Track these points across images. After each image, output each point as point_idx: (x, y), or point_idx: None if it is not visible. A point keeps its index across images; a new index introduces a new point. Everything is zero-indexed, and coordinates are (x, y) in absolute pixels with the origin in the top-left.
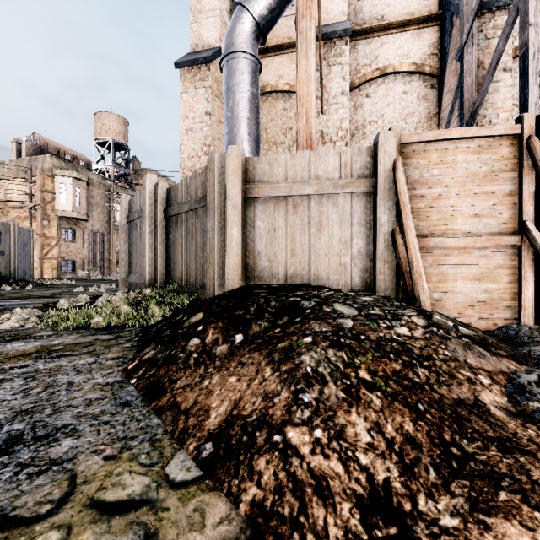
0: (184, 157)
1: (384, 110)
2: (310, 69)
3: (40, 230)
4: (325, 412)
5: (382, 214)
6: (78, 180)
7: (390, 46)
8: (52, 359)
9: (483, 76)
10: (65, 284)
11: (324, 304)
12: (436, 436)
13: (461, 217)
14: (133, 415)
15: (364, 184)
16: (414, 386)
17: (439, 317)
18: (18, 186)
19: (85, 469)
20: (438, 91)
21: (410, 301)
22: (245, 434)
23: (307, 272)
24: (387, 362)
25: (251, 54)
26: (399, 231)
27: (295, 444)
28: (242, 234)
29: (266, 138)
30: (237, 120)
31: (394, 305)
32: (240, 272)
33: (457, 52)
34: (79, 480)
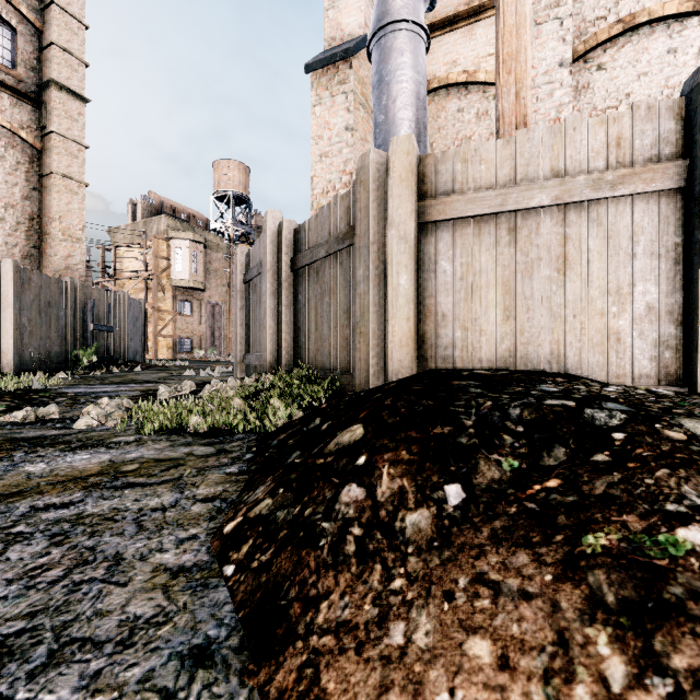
0: (317, 193)
1: (630, 86)
2: (524, 8)
3: (155, 303)
4: None
5: None
6: (195, 242)
7: None
8: (113, 491)
9: None
10: (177, 366)
11: (652, 418)
12: None
13: None
14: None
15: (662, 174)
16: None
17: None
18: (134, 254)
19: None
20: None
21: None
22: None
23: (536, 347)
24: None
25: (415, 22)
26: None
27: None
28: (415, 285)
29: None
30: (393, 124)
31: None
32: (411, 349)
33: None
34: None
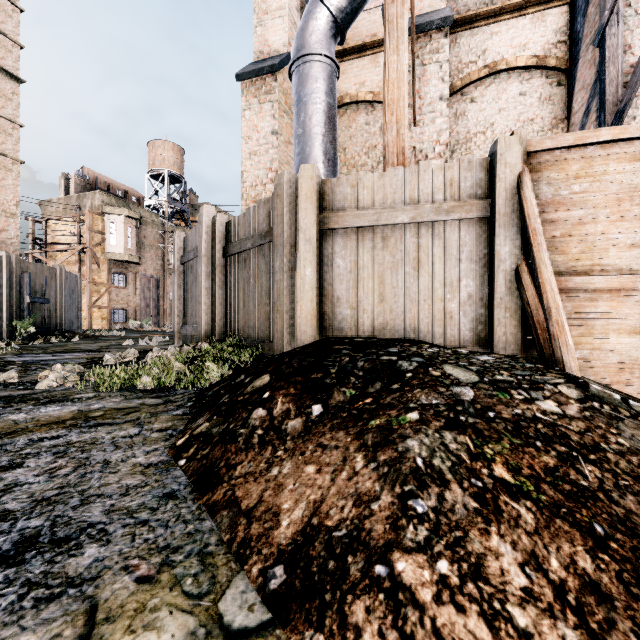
0: (246, 186)
1: (494, 117)
2: (402, 67)
3: (90, 276)
4: (450, 531)
5: (502, 246)
6: (130, 218)
7: (502, 36)
8: (89, 428)
9: (631, 64)
10: (114, 336)
11: (430, 365)
12: (633, 582)
13: (615, 248)
14: (179, 513)
15: (476, 207)
16: (582, 494)
17: (598, 387)
18: (67, 227)
19: (110, 597)
20: (567, 89)
21: (546, 362)
22: (332, 558)
23: (400, 322)
24: (534, 453)
25: (327, 56)
26: (526, 268)
27: (409, 583)
28: (317, 276)
29: (344, 160)
30: (310, 137)
31: (527, 367)
32: (314, 323)
33: (596, 35)
34: (100, 615)
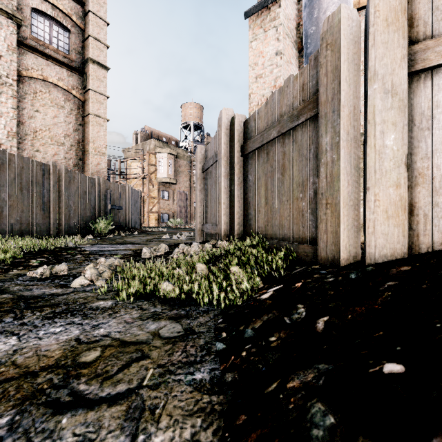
0: (253, 106)
1: None
2: None
3: (148, 193)
4: None
5: None
6: (170, 154)
7: None
8: (49, 415)
9: None
10: (159, 231)
11: None
12: None
13: None
14: None
15: None
16: None
17: None
18: (136, 164)
19: None
20: None
21: None
22: None
23: None
24: None
25: None
26: None
27: None
28: (405, 145)
29: None
30: None
31: None
32: (403, 221)
33: None
34: None
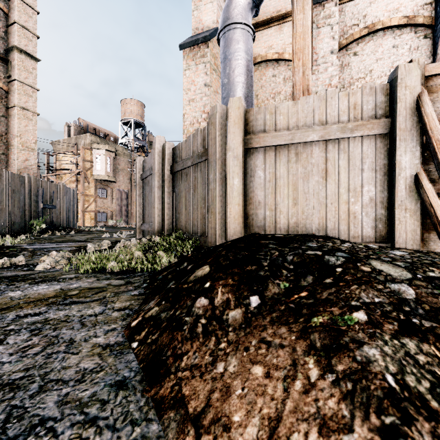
0: (187, 124)
1: (372, 66)
2: (307, 22)
3: (83, 190)
4: None
5: (402, 157)
6: (109, 151)
7: (378, 4)
8: (65, 306)
9: None
10: (98, 231)
11: (357, 260)
12: None
13: None
14: (128, 409)
15: (377, 125)
16: None
17: None
18: (69, 158)
19: None
20: (432, 40)
21: None
22: None
23: (311, 221)
24: None
25: (246, 24)
26: (425, 175)
27: None
28: (243, 184)
29: (256, 103)
30: (233, 85)
31: None
32: (241, 222)
33: None
34: None
